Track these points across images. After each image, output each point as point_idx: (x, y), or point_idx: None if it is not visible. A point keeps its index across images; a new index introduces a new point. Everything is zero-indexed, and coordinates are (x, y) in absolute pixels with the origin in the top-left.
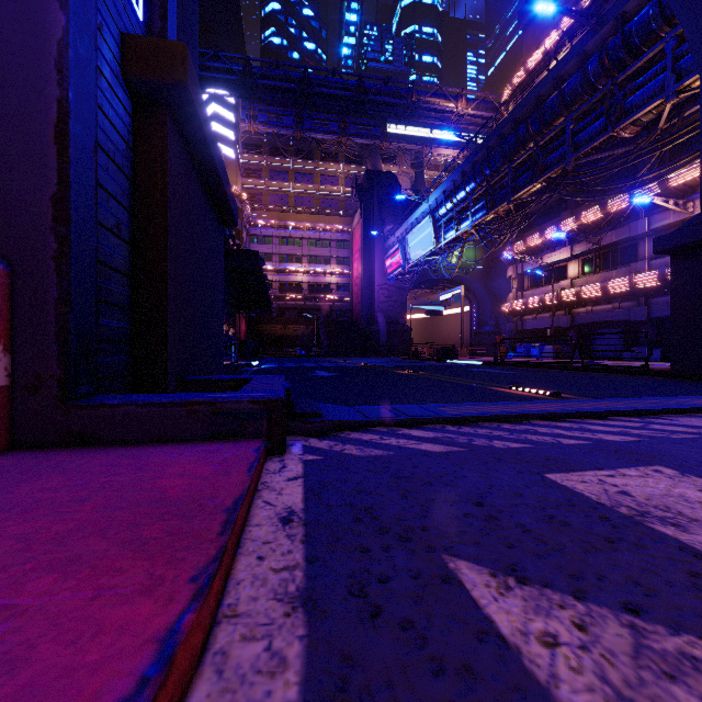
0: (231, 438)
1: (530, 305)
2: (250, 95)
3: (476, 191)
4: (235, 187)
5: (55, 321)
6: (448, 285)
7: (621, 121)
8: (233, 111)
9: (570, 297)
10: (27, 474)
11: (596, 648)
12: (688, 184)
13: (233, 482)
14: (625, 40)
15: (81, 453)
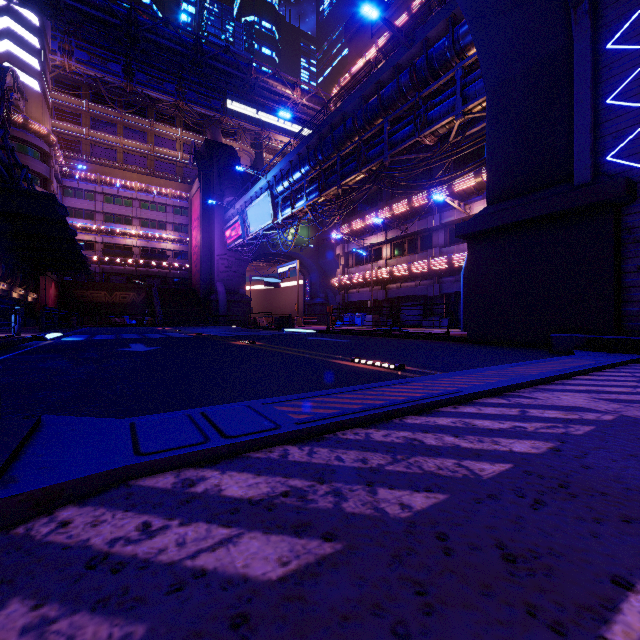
0: None
1: (354, 280)
2: (57, 15)
3: (310, 173)
4: (39, 125)
5: None
6: (285, 260)
7: (425, 129)
8: (37, 34)
9: (385, 275)
10: None
11: None
12: (466, 191)
13: None
14: (428, 61)
15: None
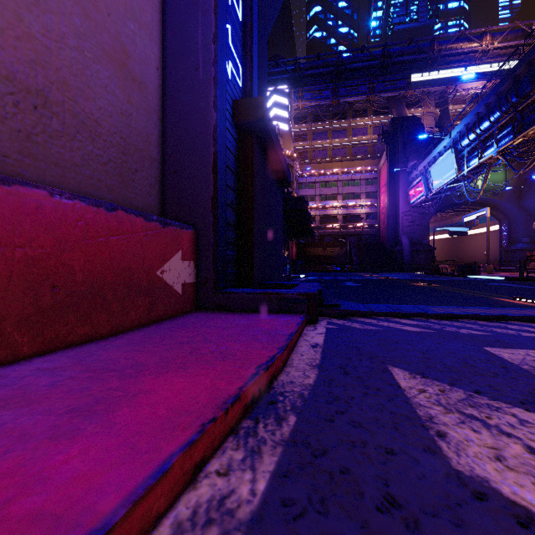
0: (288, 312)
1: None
2: (299, 85)
3: (502, 119)
4: (288, 150)
5: (212, 253)
6: (473, 207)
7: None
8: (287, 97)
9: None
10: (208, 318)
11: (442, 396)
12: None
13: (290, 327)
14: None
15: (224, 313)
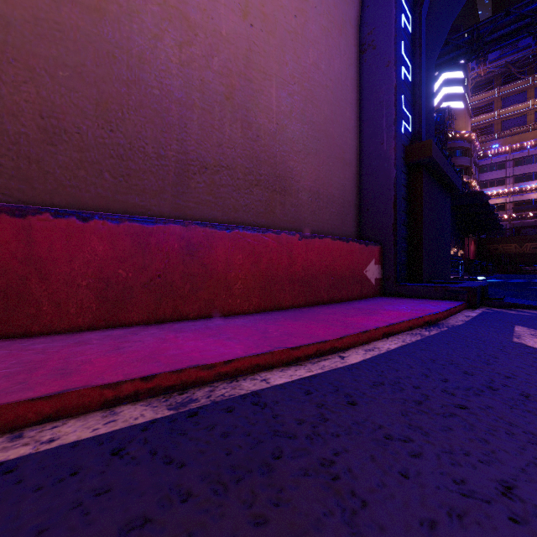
0: (451, 300)
1: None
2: (477, 55)
3: None
4: (463, 132)
5: (393, 260)
6: None
7: None
8: (461, 69)
9: None
10: (393, 299)
11: None
12: None
13: (450, 305)
14: None
15: (402, 298)
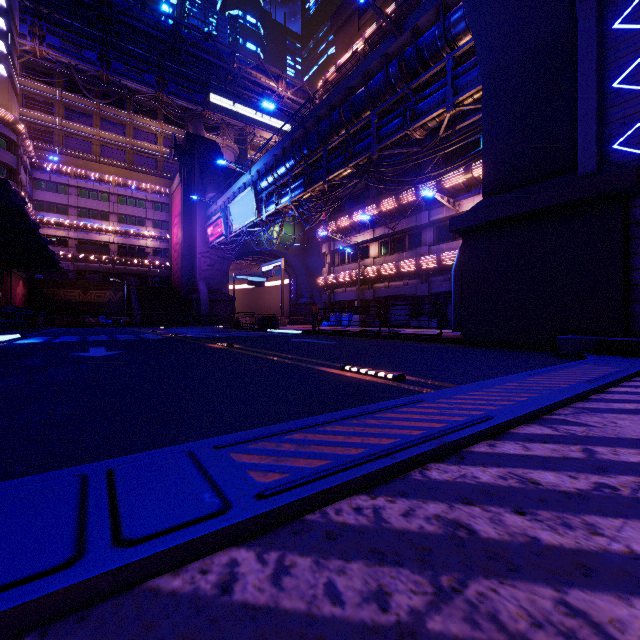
0: None
1: (341, 279)
2: None
3: (295, 168)
4: (5, 111)
5: None
6: (269, 259)
7: (414, 121)
8: (2, 15)
9: (373, 274)
10: None
11: None
12: (455, 188)
13: None
14: (418, 51)
15: None
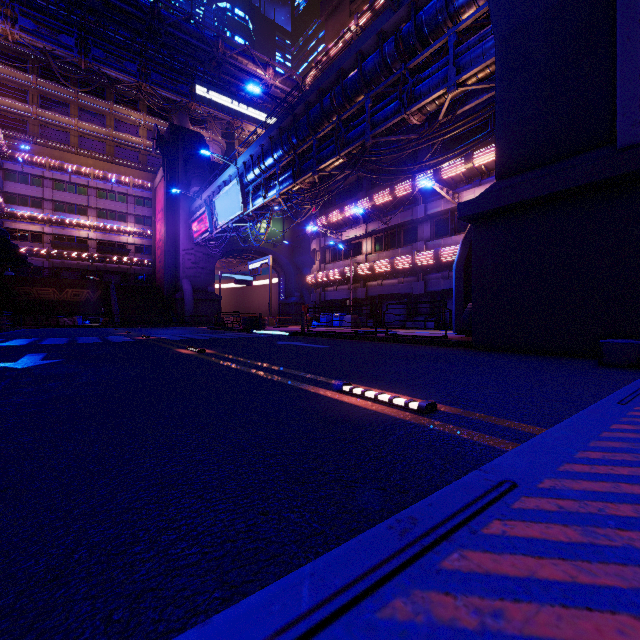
0: None
1: (331, 277)
2: None
3: (283, 159)
4: None
5: None
6: (257, 257)
7: (412, 104)
8: None
9: (366, 271)
10: None
11: None
12: (454, 179)
13: None
14: (417, 26)
15: None
